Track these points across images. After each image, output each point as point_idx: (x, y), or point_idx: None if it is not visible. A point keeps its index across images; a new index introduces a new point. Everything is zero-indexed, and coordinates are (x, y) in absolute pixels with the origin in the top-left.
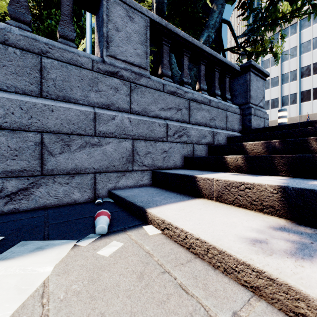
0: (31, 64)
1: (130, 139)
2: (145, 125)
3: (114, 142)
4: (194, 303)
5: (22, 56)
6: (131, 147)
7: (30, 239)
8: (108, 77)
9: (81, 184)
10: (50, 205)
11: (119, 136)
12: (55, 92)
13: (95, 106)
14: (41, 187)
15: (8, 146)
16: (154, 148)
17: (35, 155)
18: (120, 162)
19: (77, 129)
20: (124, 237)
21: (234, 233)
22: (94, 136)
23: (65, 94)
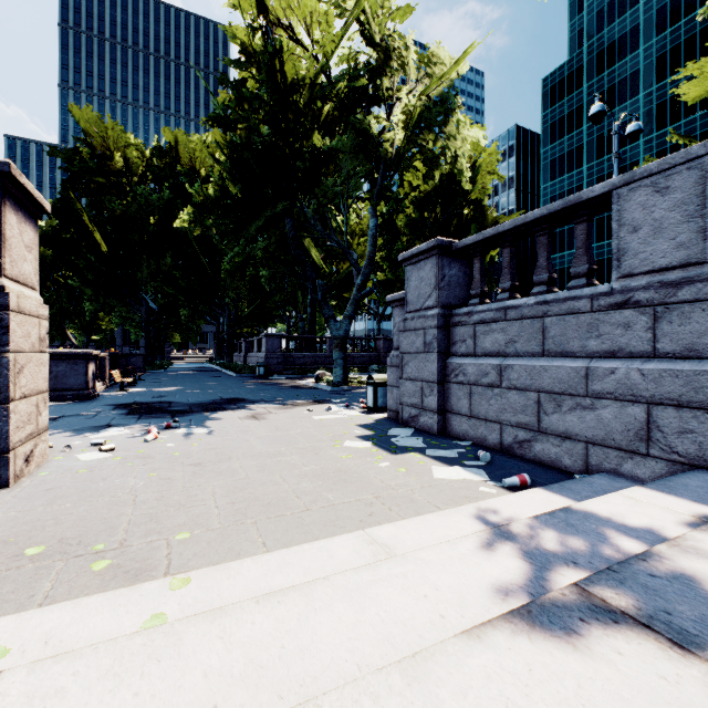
0: (536, 329)
1: (641, 404)
2: (678, 379)
3: (614, 407)
4: (453, 506)
5: (531, 324)
6: (643, 417)
7: (486, 470)
8: (613, 312)
9: (572, 451)
10: (545, 462)
11: (621, 398)
12: (554, 349)
13: (594, 357)
14: (538, 443)
15: (519, 403)
16: (705, 425)
17: (534, 413)
18: (624, 436)
19: (567, 388)
20: (504, 492)
21: (501, 510)
22: (586, 397)
23: (562, 349)
